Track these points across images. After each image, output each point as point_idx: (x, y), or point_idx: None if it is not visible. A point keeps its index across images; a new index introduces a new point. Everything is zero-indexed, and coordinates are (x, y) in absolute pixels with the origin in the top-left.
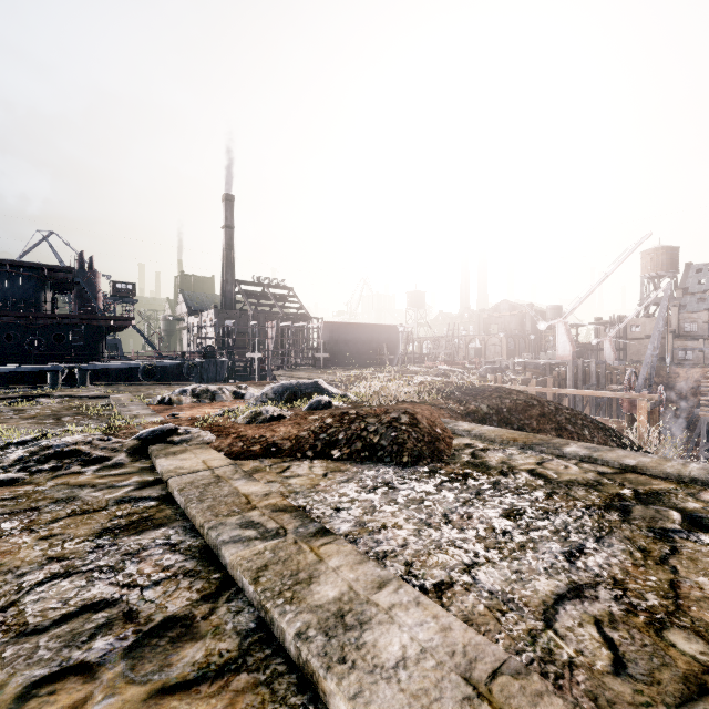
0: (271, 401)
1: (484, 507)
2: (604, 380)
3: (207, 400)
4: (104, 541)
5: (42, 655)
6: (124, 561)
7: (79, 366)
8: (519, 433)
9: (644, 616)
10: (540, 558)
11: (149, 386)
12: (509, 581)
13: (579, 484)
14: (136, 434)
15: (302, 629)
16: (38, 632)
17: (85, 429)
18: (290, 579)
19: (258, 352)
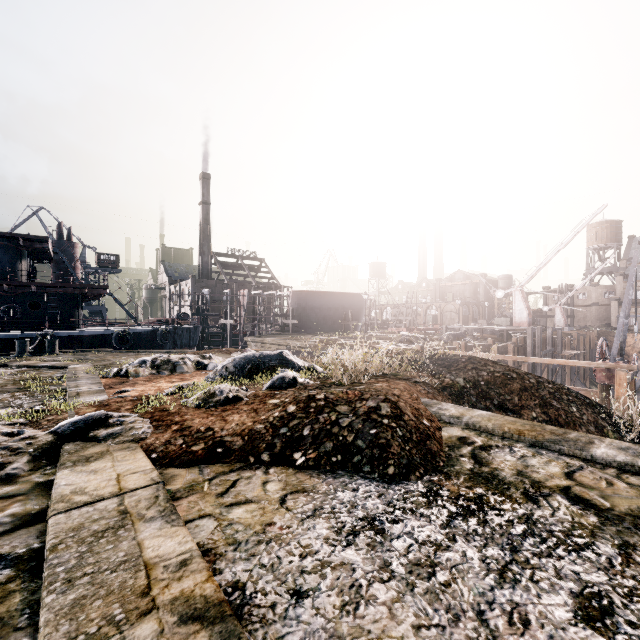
0: (232, 375)
1: (538, 589)
2: (560, 346)
3: (167, 371)
4: None
5: None
6: None
7: (52, 333)
8: (520, 422)
9: None
10: None
11: (117, 353)
12: None
13: None
14: (55, 426)
15: None
16: None
17: (3, 415)
18: None
19: (230, 319)
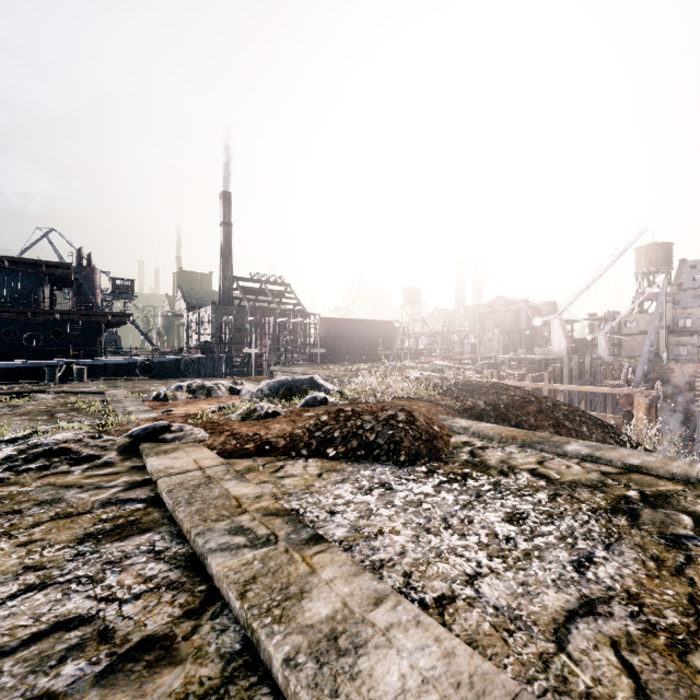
0: (267, 397)
1: (485, 511)
2: (599, 376)
3: (203, 396)
4: (86, 547)
5: (5, 682)
6: (105, 570)
7: (76, 361)
8: (518, 431)
9: (664, 637)
10: (547, 568)
11: (145, 381)
12: (515, 594)
13: (583, 485)
14: (128, 432)
15: (291, 655)
16: (3, 654)
17: (77, 426)
18: (280, 594)
19: (255, 348)
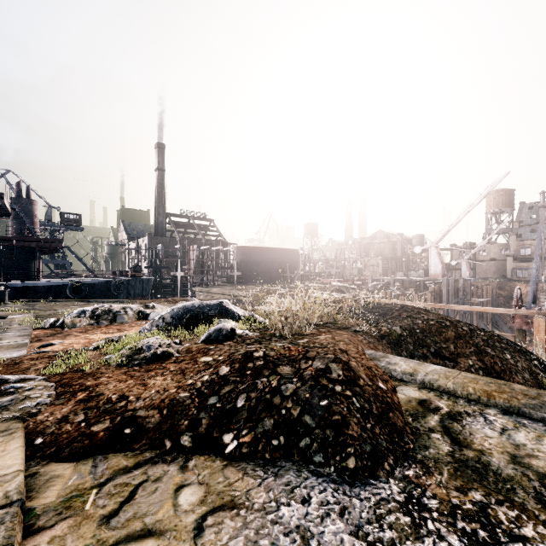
0: (168, 326)
1: None
2: (469, 294)
3: (107, 321)
4: None
5: None
6: None
7: (5, 284)
8: (482, 380)
9: None
10: None
11: (67, 303)
12: None
13: None
14: None
15: None
16: None
17: None
18: None
19: (181, 271)
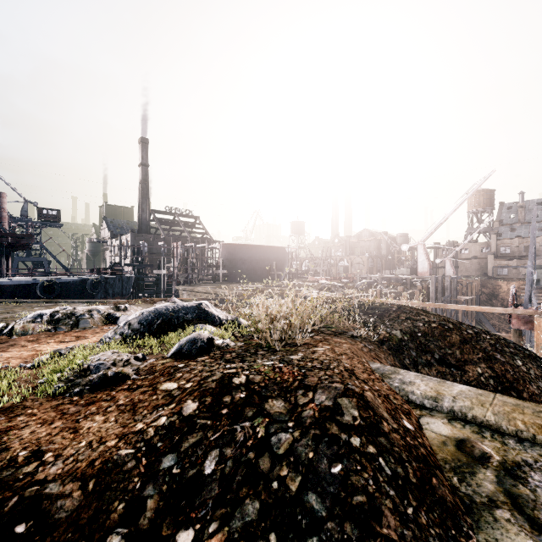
0: (135, 334)
1: None
2: (455, 292)
3: (67, 327)
4: None
5: None
6: None
7: None
8: (528, 408)
9: None
10: None
11: (32, 304)
12: None
13: None
14: None
15: None
16: None
17: None
18: None
19: (163, 269)
